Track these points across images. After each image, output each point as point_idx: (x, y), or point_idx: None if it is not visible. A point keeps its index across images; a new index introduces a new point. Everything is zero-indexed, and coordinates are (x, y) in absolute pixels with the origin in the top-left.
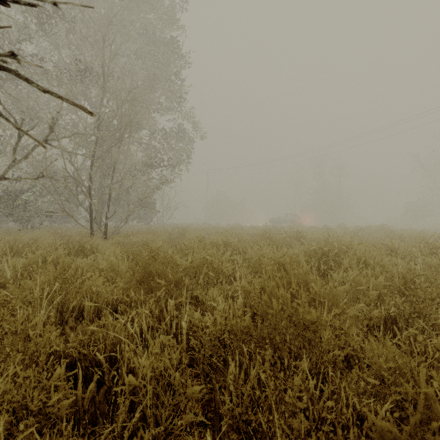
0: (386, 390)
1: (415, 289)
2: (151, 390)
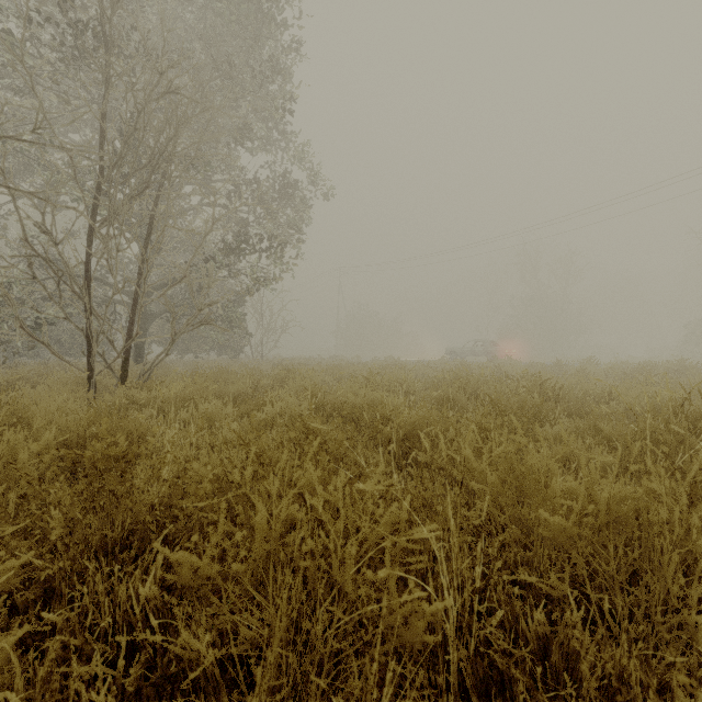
0: None
1: None
2: None
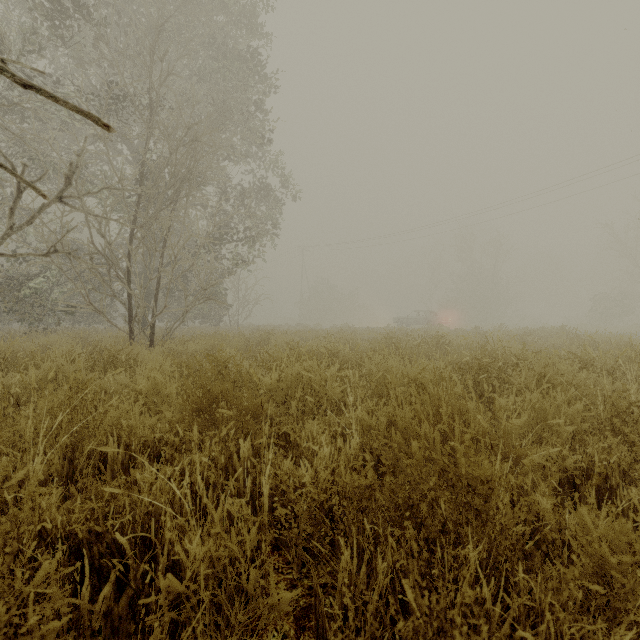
0: (619, 604)
1: (633, 422)
2: (207, 600)
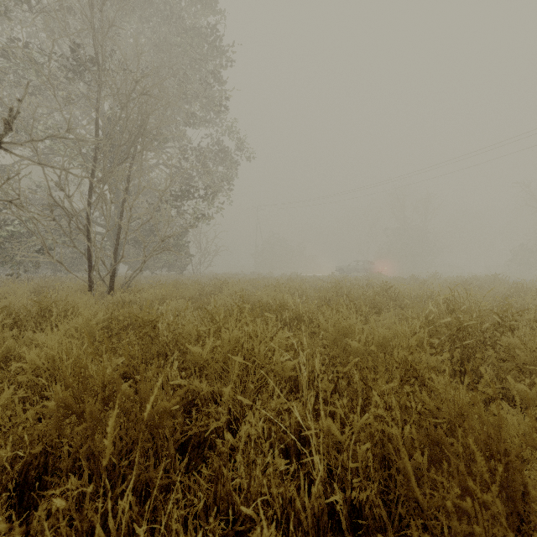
0: None
1: None
2: None
